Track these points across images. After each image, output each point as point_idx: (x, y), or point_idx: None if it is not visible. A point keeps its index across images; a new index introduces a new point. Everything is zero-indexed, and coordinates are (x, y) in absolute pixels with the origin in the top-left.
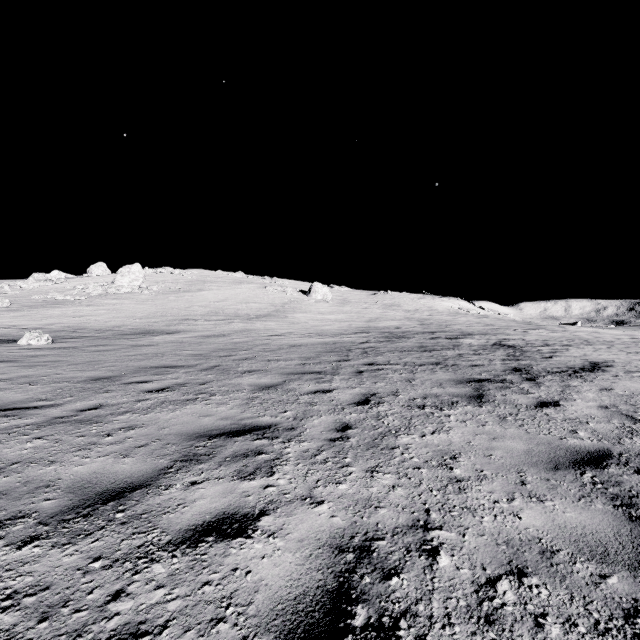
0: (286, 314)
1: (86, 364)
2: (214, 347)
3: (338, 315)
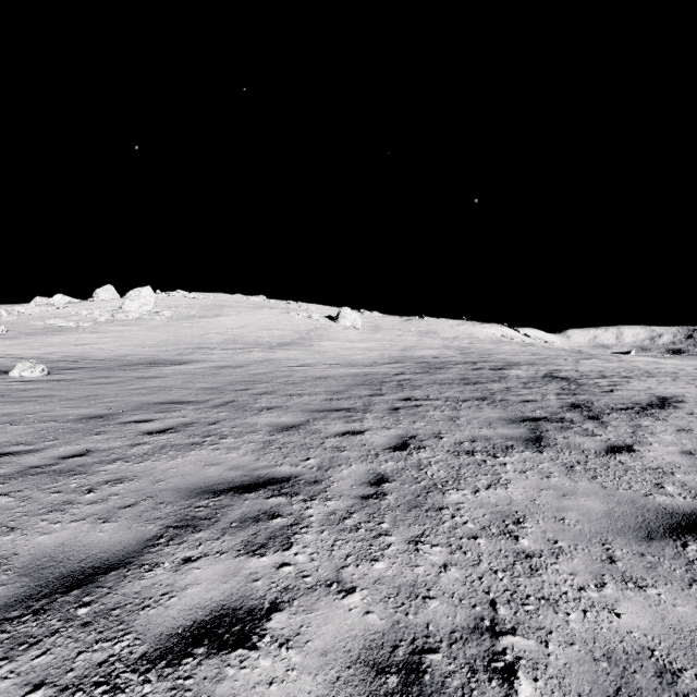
0: (312, 342)
1: (81, 399)
2: (230, 379)
3: (369, 343)
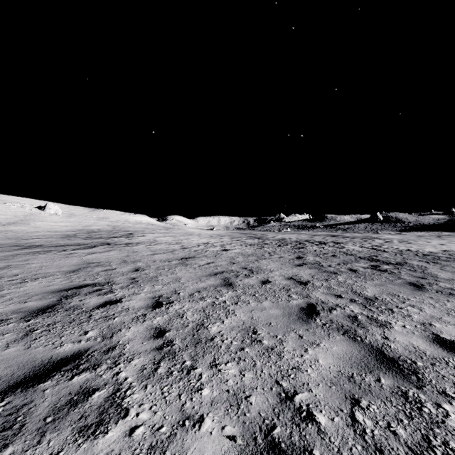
0: (29, 222)
1: None
2: (3, 235)
3: (66, 223)
